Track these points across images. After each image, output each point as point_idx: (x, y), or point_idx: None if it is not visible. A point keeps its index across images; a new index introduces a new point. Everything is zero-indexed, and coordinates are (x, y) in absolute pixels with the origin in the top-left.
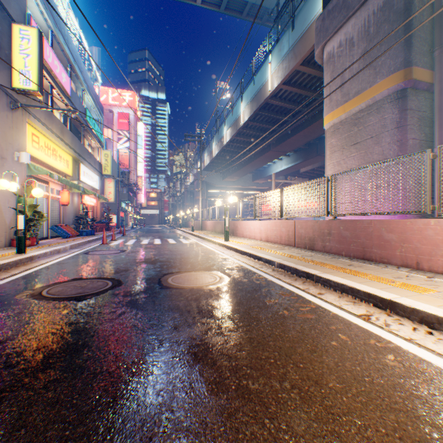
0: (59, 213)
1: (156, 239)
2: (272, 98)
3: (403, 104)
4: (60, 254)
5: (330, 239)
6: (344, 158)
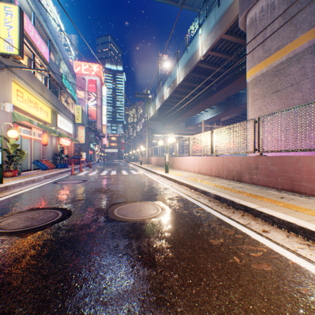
0: (40, 151)
1: (112, 171)
2: (201, 63)
3: None
4: (34, 183)
5: (257, 172)
6: (265, 105)
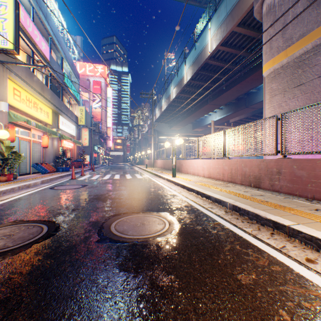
0: (41, 154)
1: (116, 175)
2: (210, 59)
3: None
4: (28, 189)
5: (280, 178)
6: (286, 101)
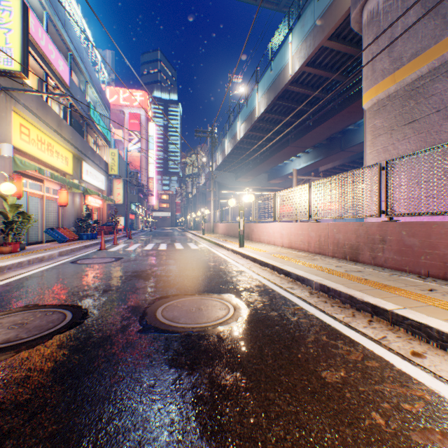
0: (57, 215)
1: (162, 244)
2: (292, 84)
3: None
4: (42, 263)
5: (384, 247)
6: (394, 143)
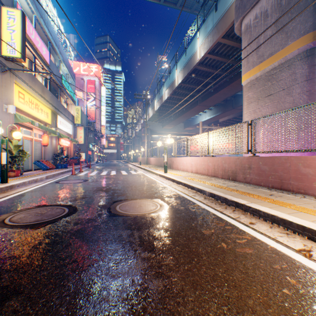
0: (41, 152)
1: (112, 171)
2: (199, 65)
3: (312, 60)
4: (36, 183)
5: (250, 172)
6: (259, 107)
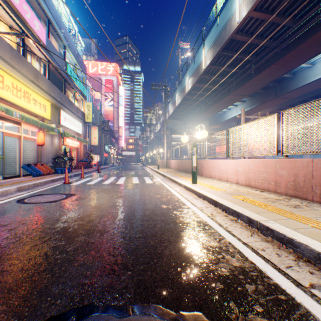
0: (37, 153)
1: (121, 178)
2: (238, 34)
3: None
4: None
5: None
6: None
